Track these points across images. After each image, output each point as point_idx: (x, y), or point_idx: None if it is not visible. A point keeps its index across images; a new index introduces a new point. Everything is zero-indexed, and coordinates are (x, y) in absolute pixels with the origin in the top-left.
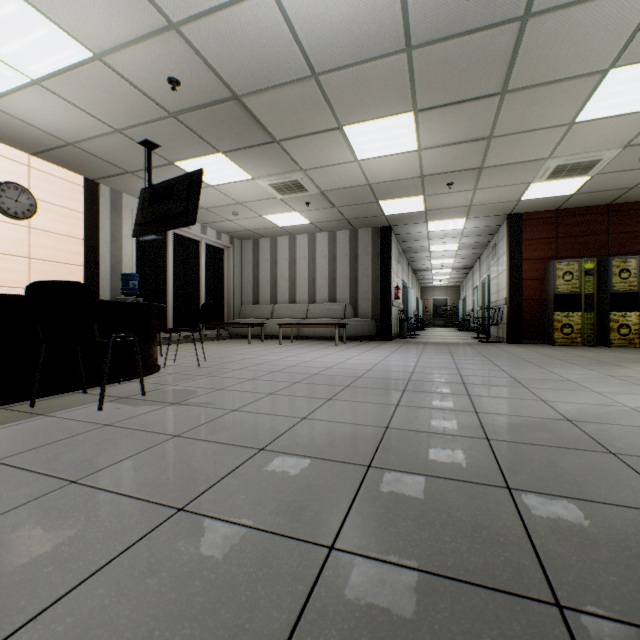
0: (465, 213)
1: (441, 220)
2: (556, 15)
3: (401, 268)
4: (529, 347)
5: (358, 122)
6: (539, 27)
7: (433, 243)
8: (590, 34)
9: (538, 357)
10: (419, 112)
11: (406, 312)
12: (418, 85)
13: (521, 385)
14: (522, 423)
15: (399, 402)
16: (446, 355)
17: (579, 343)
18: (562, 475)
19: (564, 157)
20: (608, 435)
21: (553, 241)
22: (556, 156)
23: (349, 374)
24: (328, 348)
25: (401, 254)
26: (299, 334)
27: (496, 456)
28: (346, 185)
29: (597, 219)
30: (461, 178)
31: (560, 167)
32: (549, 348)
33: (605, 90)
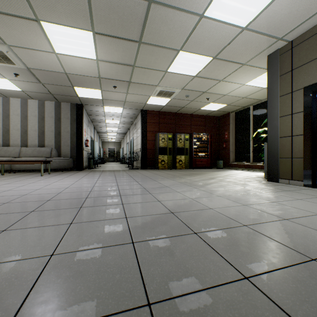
0: (123, 105)
1: (111, 106)
2: (163, 8)
3: (90, 130)
4: (150, 170)
5: (53, 22)
6: (156, 11)
7: (107, 118)
8: (175, 28)
9: (154, 175)
10: (96, 34)
11: (93, 154)
12: (94, 14)
13: (148, 192)
14: (152, 221)
15: (74, 220)
16: (113, 177)
17: (167, 168)
18: (179, 266)
19: (163, 87)
20: (190, 219)
21: (158, 124)
22: (160, 86)
23: (41, 198)
24: (34, 178)
25: (90, 122)
26: (11, 168)
27: (139, 261)
28: (49, 69)
29: (172, 118)
30: (120, 85)
31: (161, 91)
32: (157, 171)
33: (178, 60)
